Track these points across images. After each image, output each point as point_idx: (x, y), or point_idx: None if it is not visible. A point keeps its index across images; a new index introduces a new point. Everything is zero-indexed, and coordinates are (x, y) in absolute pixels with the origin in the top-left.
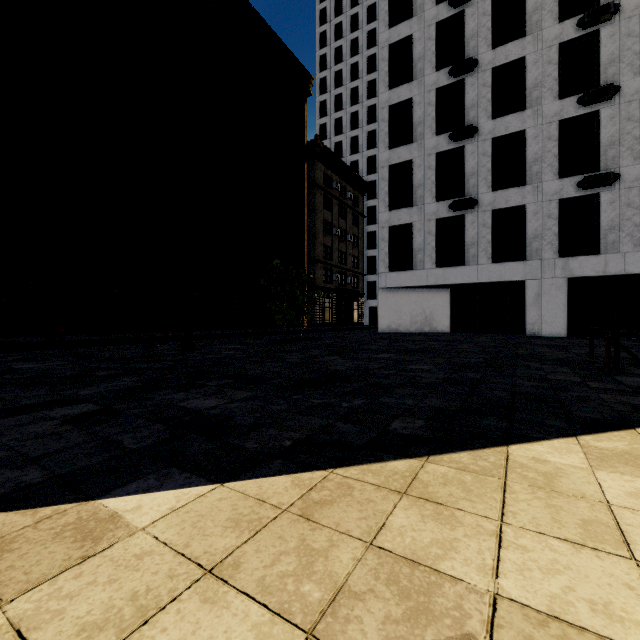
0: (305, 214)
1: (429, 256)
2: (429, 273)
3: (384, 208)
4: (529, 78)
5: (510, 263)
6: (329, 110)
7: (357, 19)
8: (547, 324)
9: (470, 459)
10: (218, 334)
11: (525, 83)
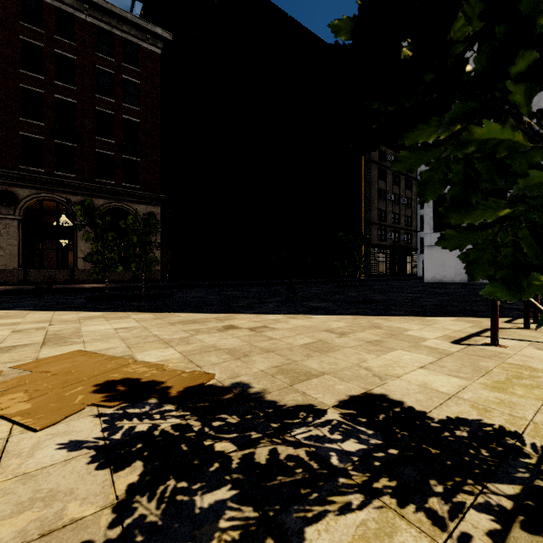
0: (362, 186)
1: None
2: None
3: None
4: None
5: None
6: None
7: None
8: None
9: (409, 317)
10: (298, 282)
11: None
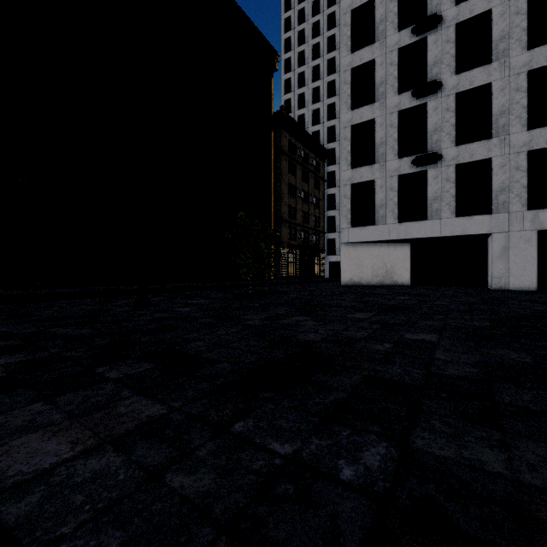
0: (271, 178)
1: (391, 211)
2: (391, 228)
3: (346, 166)
4: (495, 30)
5: (475, 217)
6: (293, 87)
7: (318, 4)
8: (515, 277)
9: None
10: (189, 287)
11: (490, 36)
